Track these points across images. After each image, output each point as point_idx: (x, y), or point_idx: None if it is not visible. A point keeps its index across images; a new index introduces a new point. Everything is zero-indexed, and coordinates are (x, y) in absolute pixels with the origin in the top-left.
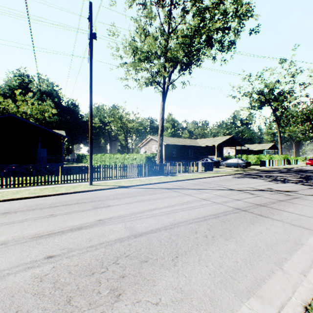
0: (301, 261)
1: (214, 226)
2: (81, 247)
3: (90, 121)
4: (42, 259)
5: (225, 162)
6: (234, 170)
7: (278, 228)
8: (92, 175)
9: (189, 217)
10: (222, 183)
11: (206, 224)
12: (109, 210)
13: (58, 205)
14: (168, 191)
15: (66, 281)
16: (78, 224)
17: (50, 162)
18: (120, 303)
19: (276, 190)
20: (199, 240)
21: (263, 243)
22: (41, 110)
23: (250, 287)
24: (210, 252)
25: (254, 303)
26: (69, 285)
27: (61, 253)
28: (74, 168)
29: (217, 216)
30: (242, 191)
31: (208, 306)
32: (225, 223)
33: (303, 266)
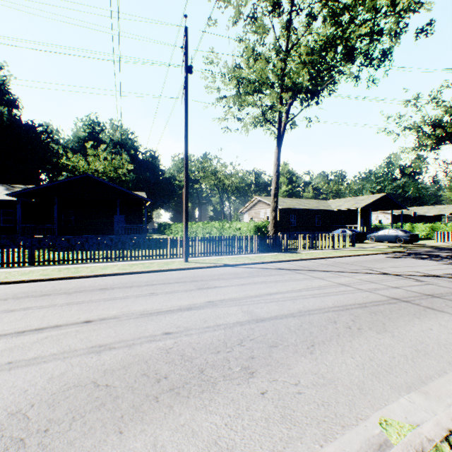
0: None
1: (361, 317)
2: (198, 327)
3: (185, 180)
4: (161, 334)
5: (374, 235)
6: (389, 246)
7: None
8: (187, 249)
9: (323, 305)
10: (370, 264)
11: (348, 314)
12: (217, 292)
13: (156, 283)
14: (290, 273)
15: (193, 356)
16: (186, 304)
17: (128, 232)
18: (255, 379)
19: None
20: (340, 331)
21: (433, 341)
22: (115, 166)
23: (411, 382)
24: (355, 344)
25: (415, 398)
26: (197, 359)
27: (178, 330)
28: (163, 240)
29: (364, 306)
30: (403, 277)
31: (357, 393)
32: (376, 315)
33: None
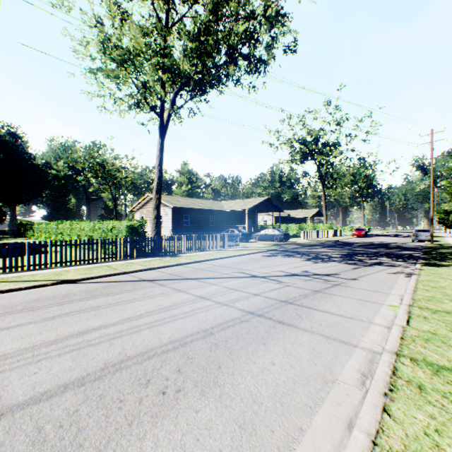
0: (326, 432)
1: (194, 360)
2: None
3: None
4: None
5: (257, 234)
6: (268, 245)
7: (303, 348)
8: None
9: (154, 342)
10: (245, 265)
11: (181, 355)
12: None
13: None
14: (150, 285)
15: None
16: None
17: None
18: None
19: (314, 273)
20: (143, 408)
21: (270, 392)
22: None
23: None
24: (149, 444)
25: None
26: None
27: None
28: None
29: (211, 333)
30: (268, 279)
31: None
32: (218, 349)
33: (329, 446)
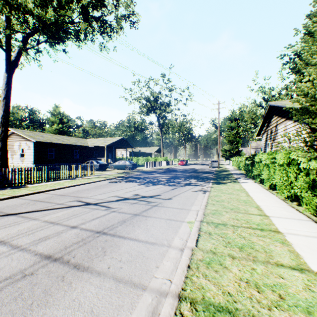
0: None
1: None
2: None
3: None
4: None
5: (113, 164)
6: (119, 173)
7: (78, 314)
8: None
9: None
10: (87, 193)
11: None
12: None
13: None
14: None
15: None
16: None
17: None
18: None
19: (142, 196)
20: None
21: None
22: None
23: None
24: None
25: None
26: None
27: None
28: None
29: None
30: (99, 206)
31: None
32: None
33: None
